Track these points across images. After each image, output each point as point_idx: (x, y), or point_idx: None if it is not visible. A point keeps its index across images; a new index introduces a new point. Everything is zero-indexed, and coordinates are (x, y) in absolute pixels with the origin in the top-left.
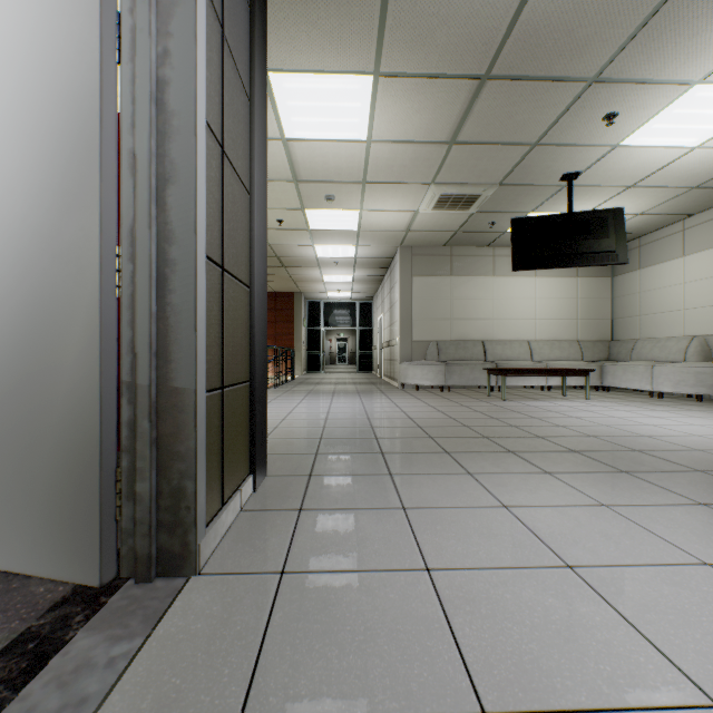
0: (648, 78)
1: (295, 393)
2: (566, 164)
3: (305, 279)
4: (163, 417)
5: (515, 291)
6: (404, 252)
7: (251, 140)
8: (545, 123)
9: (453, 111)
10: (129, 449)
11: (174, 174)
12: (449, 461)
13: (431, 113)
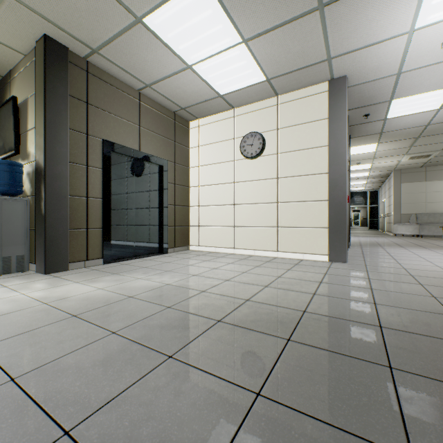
0: None
1: None
2: None
3: None
4: None
5: None
6: (396, 172)
7: (349, 182)
8: None
9: (408, 143)
10: None
11: None
12: (399, 246)
13: (399, 144)
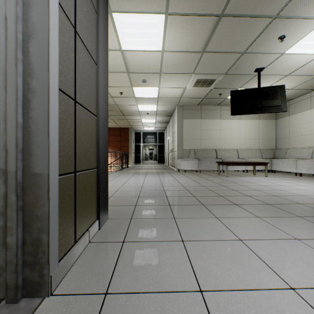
0: (303, 15)
1: (128, 173)
2: (258, 63)
3: (134, 121)
4: (26, 192)
5: (230, 126)
6: (179, 108)
7: (97, 35)
8: (249, 41)
9: (204, 35)
10: (4, 213)
11: (34, 32)
12: (205, 210)
13: (193, 35)
